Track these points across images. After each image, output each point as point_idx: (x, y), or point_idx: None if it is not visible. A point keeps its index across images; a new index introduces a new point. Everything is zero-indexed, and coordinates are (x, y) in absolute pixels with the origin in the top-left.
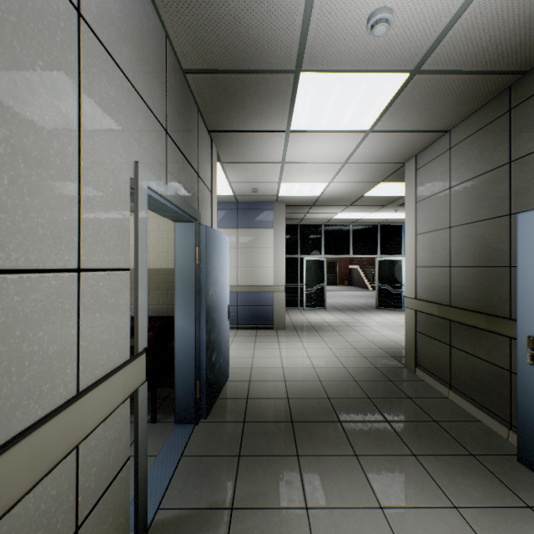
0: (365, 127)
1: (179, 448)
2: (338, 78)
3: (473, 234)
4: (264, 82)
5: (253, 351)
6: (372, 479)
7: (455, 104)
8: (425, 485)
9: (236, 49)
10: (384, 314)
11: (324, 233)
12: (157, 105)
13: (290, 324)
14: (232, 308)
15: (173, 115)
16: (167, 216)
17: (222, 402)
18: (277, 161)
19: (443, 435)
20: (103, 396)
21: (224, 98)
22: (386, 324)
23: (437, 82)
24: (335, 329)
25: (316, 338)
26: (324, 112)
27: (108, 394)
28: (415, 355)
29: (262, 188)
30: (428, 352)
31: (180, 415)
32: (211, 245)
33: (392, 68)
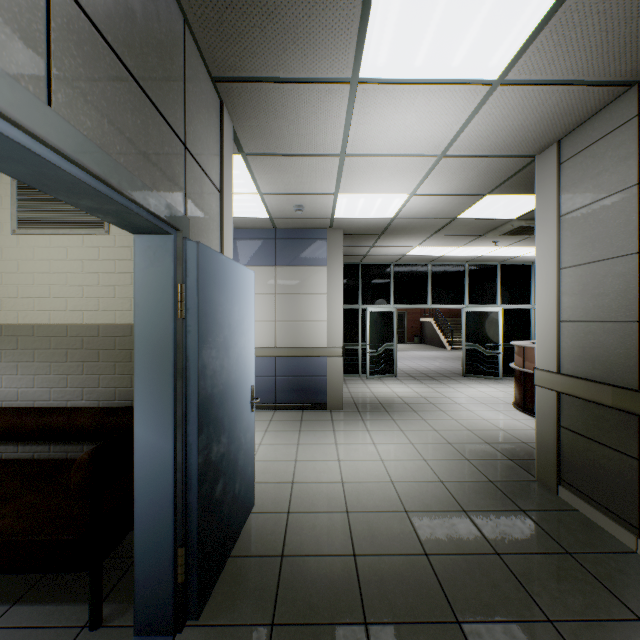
0: (494, 71)
1: None
2: None
3: None
4: None
5: (296, 449)
6: None
7: None
8: None
9: None
10: (475, 384)
11: (394, 275)
12: None
13: (350, 400)
14: (267, 379)
15: None
16: (96, 211)
17: (236, 567)
18: (333, 152)
19: None
20: None
21: None
22: (484, 401)
23: None
24: (414, 410)
25: (389, 424)
26: (425, 28)
27: None
28: (558, 464)
29: (310, 205)
30: (586, 464)
31: (144, 618)
32: (212, 282)
33: None
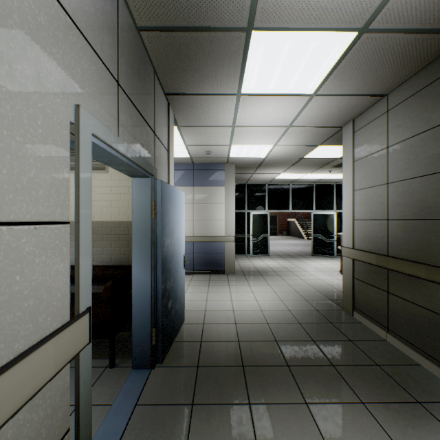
0: (310, 90)
1: (134, 396)
2: (288, 37)
3: (412, 189)
4: (216, 41)
5: (206, 295)
6: (324, 431)
7: (396, 67)
8: (377, 438)
9: (189, 3)
10: (319, 260)
11: (268, 191)
12: (106, 53)
13: (239, 269)
14: (188, 255)
15: (126, 69)
16: (122, 170)
17: (177, 345)
18: (228, 125)
19: (387, 380)
20: (21, 377)
21: (178, 59)
22: (322, 270)
23: (383, 42)
24: (278, 274)
25: (262, 282)
26: (273, 74)
27: (30, 372)
28: (353, 299)
29: (215, 151)
30: (365, 297)
31: (137, 360)
32: (167, 200)
33: (342, 26)
